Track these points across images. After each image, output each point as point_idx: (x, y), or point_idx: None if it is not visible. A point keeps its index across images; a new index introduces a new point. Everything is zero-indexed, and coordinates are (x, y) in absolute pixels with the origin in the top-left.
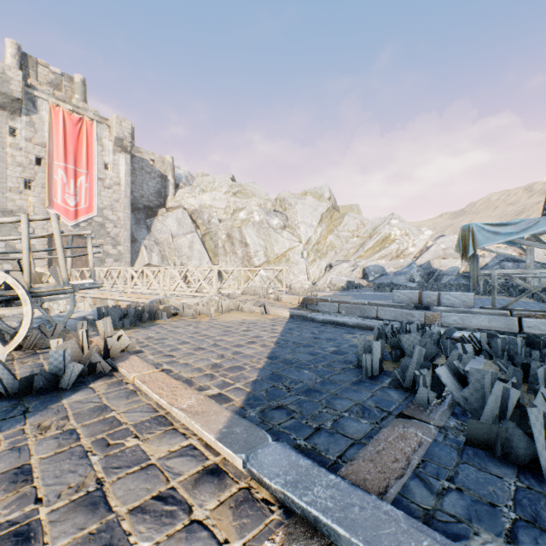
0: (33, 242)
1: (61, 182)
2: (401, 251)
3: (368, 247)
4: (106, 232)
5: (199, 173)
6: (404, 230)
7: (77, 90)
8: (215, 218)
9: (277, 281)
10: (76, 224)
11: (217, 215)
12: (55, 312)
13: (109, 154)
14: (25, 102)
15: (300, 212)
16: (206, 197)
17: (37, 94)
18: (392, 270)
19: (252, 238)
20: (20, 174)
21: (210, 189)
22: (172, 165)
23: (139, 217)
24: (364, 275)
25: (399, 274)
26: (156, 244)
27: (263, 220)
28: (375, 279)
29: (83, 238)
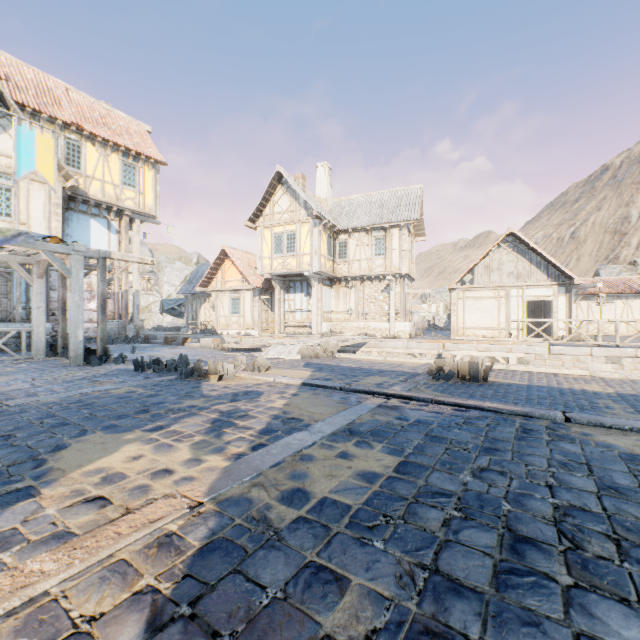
0: None
1: None
2: None
3: None
4: None
5: None
6: None
7: None
8: None
9: None
10: None
11: None
12: None
13: None
14: None
15: (167, 275)
16: None
17: None
18: None
19: None
20: None
21: None
22: None
23: None
24: None
25: None
26: None
27: None
28: None
29: None
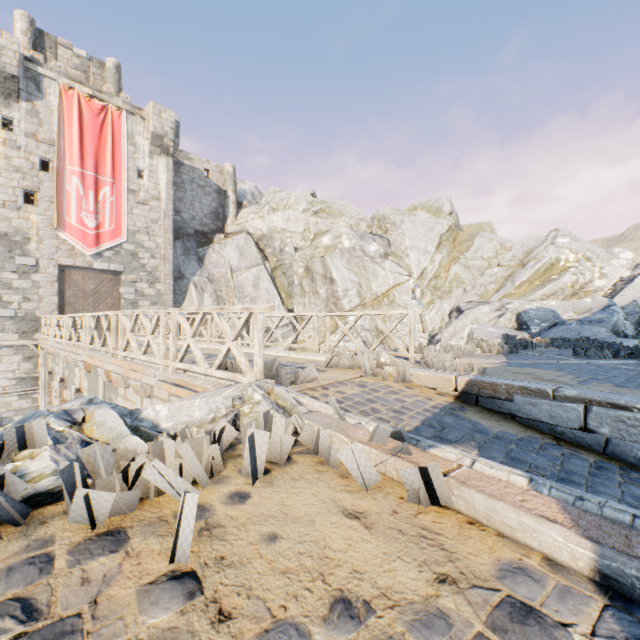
0: (37, 278)
1: (76, 195)
2: (580, 285)
3: (521, 281)
4: (139, 264)
5: (270, 191)
6: (582, 253)
7: (108, 79)
8: (289, 246)
9: (377, 332)
10: (97, 254)
11: (291, 242)
12: (57, 378)
13: (144, 158)
14: (25, 83)
15: (409, 234)
16: (278, 218)
17: (41, 71)
18: (572, 317)
19: (340, 271)
20: (18, 183)
21: (283, 208)
22: (233, 176)
23: (189, 245)
24: (521, 324)
25: (589, 322)
26: (210, 281)
27: (355, 246)
28: (546, 331)
29: (108, 273)
